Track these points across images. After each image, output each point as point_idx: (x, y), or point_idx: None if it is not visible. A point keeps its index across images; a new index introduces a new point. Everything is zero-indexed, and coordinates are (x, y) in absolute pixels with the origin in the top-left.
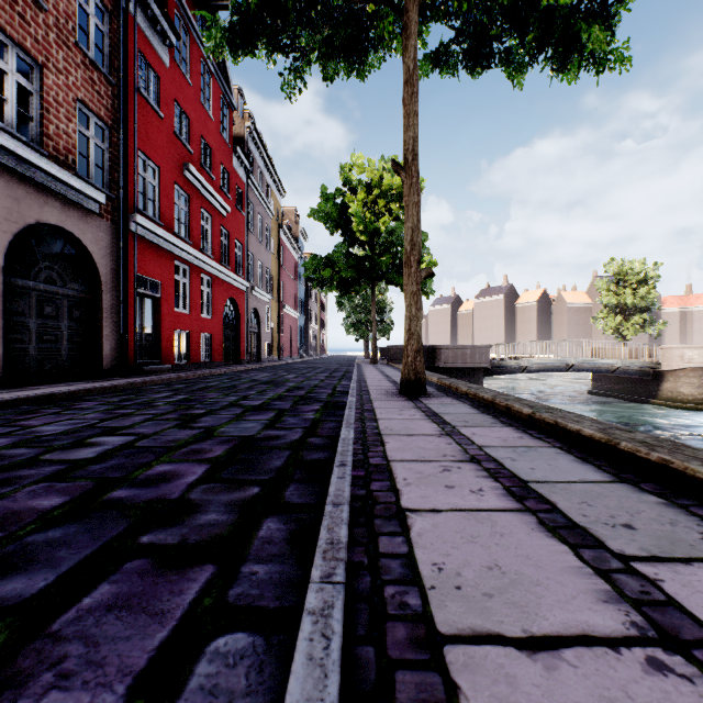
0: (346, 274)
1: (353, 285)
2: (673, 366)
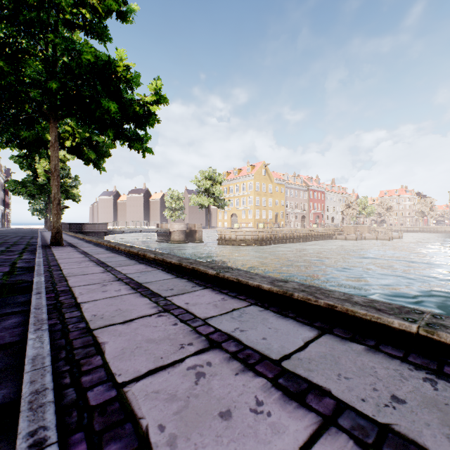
0: (34, 192)
1: (38, 195)
2: (173, 230)
